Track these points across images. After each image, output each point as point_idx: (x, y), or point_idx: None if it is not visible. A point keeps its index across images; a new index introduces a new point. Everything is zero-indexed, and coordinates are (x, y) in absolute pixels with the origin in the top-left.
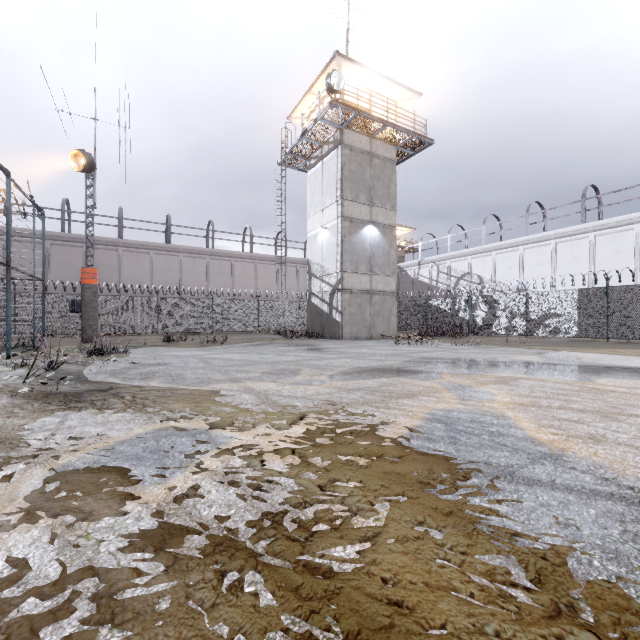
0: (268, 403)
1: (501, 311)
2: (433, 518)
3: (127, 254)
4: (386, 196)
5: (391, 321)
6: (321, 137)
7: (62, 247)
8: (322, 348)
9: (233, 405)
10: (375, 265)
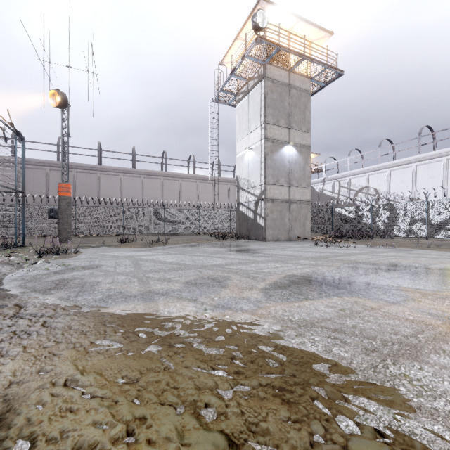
0: (166, 367)
1: (401, 217)
2: None
3: (104, 176)
4: (302, 121)
5: (306, 225)
6: (247, 74)
7: (58, 172)
8: (249, 249)
9: (102, 373)
10: (293, 178)
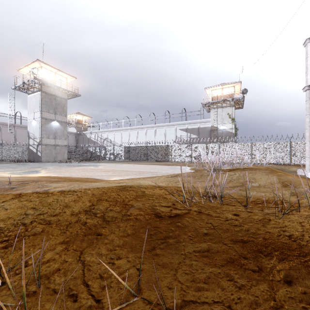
0: None
1: (108, 152)
2: (9, 174)
3: None
4: (62, 111)
5: (65, 155)
6: (33, 85)
7: None
8: (26, 165)
9: None
10: (57, 135)
